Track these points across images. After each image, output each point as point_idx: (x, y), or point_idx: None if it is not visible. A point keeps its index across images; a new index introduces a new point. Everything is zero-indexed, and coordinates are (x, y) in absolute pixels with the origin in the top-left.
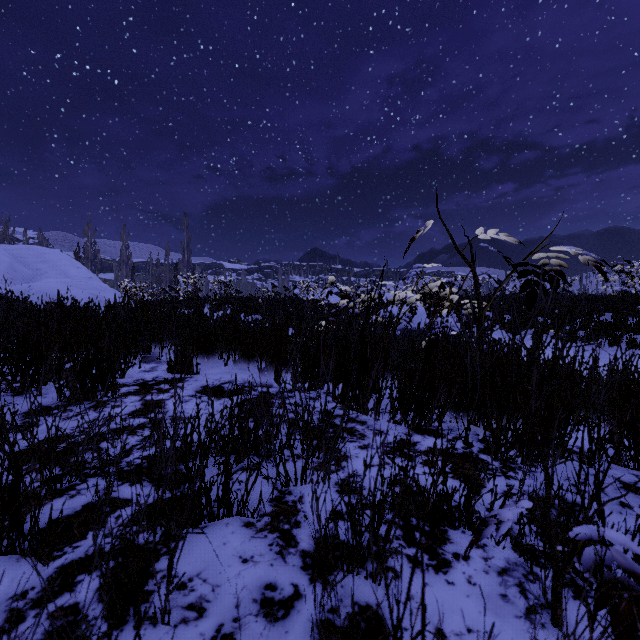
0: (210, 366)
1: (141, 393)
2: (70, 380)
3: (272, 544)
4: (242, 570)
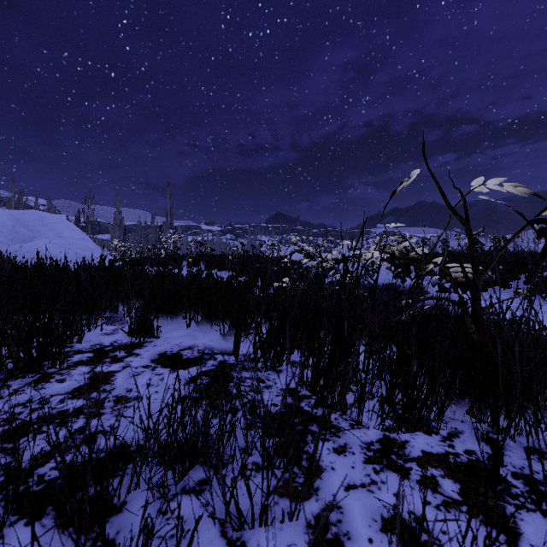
0: (173, 328)
1: (93, 362)
2: (12, 351)
3: None
4: None
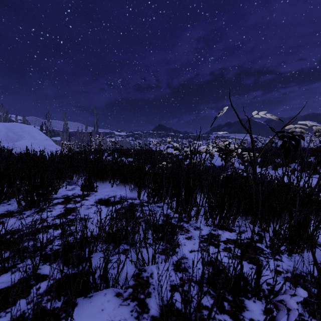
0: (104, 187)
1: (64, 203)
2: (25, 196)
3: (132, 310)
4: None
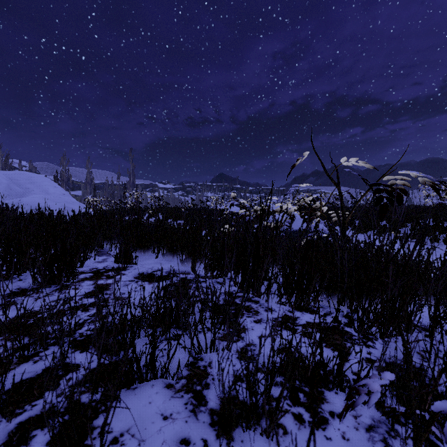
0: (145, 258)
1: (94, 279)
2: (42, 269)
3: (187, 403)
4: (163, 426)
